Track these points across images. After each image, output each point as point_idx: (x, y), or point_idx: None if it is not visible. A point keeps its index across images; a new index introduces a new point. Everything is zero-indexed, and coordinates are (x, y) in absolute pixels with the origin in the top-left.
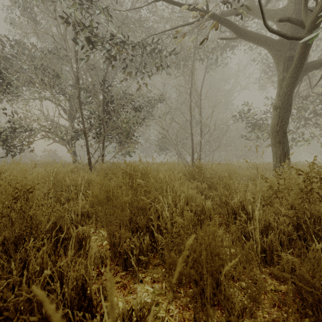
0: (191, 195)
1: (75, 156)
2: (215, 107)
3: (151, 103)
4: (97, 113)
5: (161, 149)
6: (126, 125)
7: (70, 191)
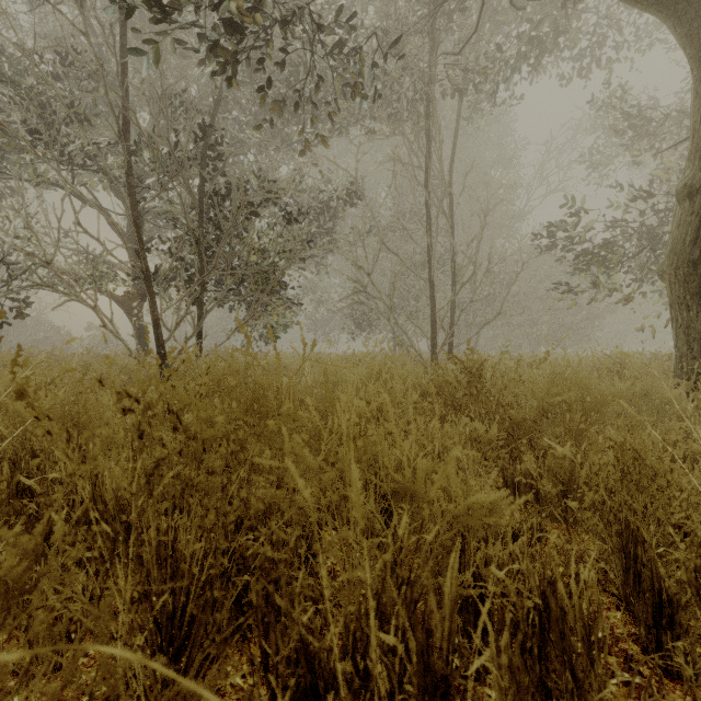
0: (486, 520)
1: (142, 338)
2: (490, 215)
3: (328, 208)
4: (184, 225)
5: (354, 323)
6: (260, 255)
7: (4, 462)
